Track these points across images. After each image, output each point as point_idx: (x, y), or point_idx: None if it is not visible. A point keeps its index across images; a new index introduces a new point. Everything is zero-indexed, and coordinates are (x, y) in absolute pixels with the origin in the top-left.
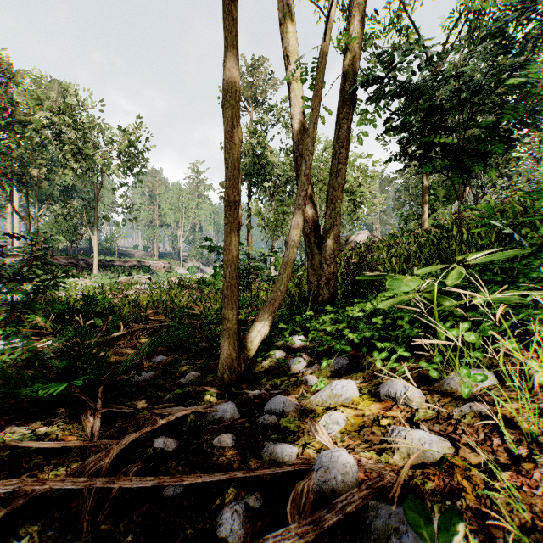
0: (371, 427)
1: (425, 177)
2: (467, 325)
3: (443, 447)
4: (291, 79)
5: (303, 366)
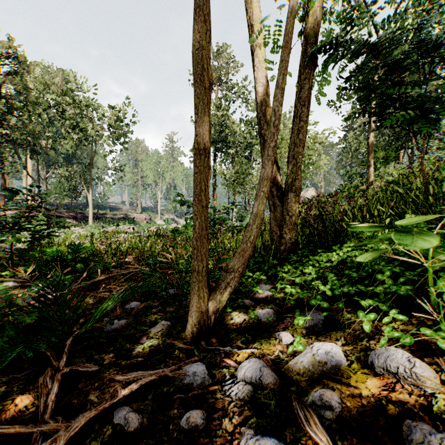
0: (376, 417)
1: (371, 139)
2: None
3: None
4: (254, 46)
5: (273, 318)
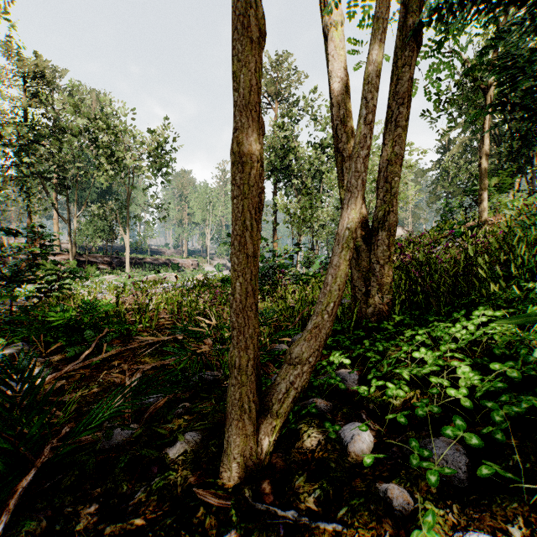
0: None
1: (484, 159)
2: None
3: None
4: (329, 26)
5: (369, 445)
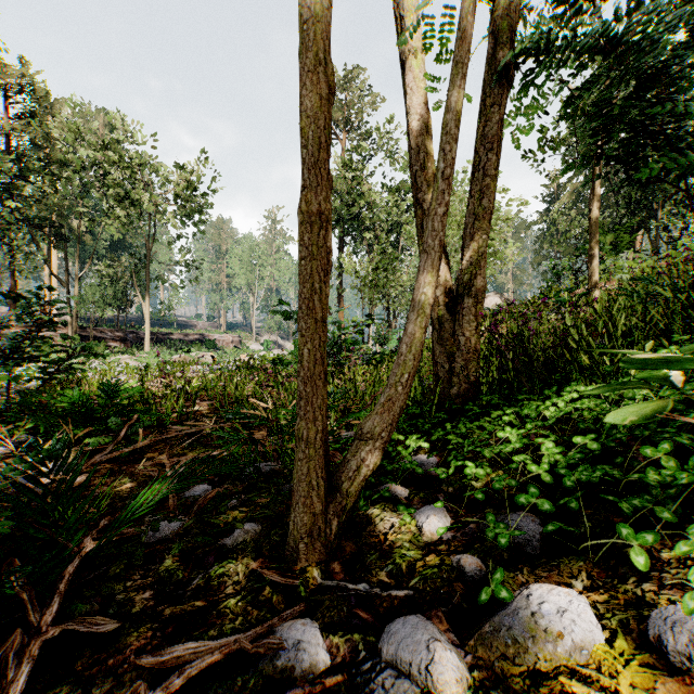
0: None
1: (594, 212)
2: None
3: None
4: (406, 53)
5: (446, 525)
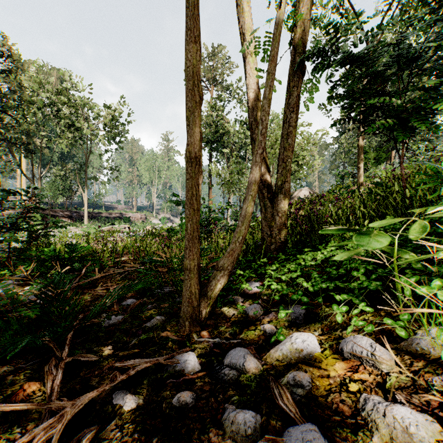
0: (339, 392)
1: (361, 141)
2: (438, 282)
3: (432, 431)
4: (246, 53)
5: (260, 313)
